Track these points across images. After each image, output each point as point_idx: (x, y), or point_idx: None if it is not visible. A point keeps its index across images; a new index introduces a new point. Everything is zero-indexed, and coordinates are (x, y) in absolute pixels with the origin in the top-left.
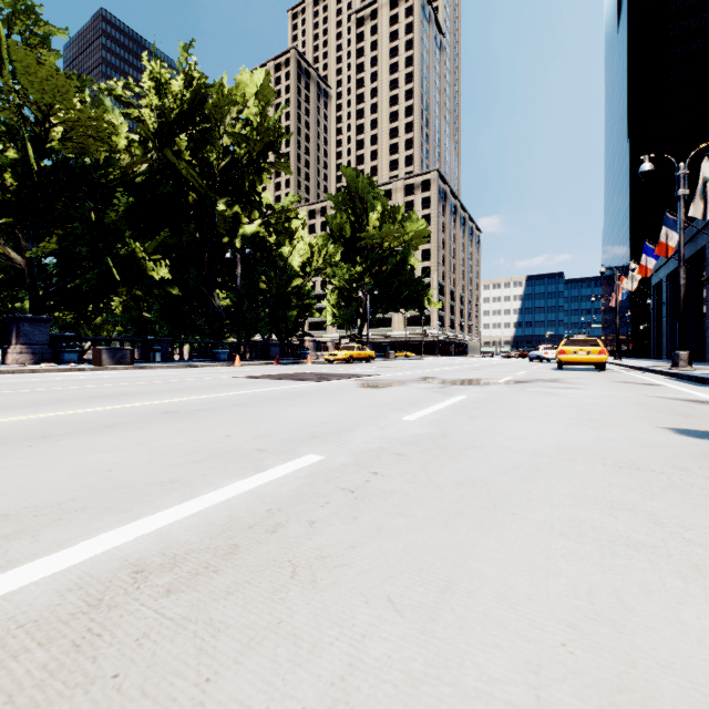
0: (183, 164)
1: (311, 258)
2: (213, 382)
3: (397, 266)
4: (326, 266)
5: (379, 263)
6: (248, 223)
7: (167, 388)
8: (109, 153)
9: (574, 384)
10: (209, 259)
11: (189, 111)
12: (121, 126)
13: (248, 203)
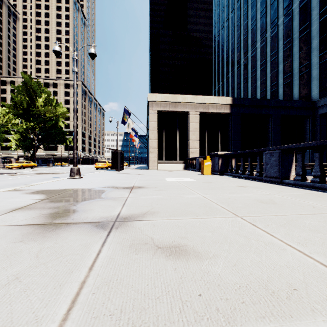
0: None
1: None
2: None
3: (53, 125)
4: (8, 124)
5: (44, 122)
6: None
7: None
8: None
9: None
10: None
11: None
12: None
13: None
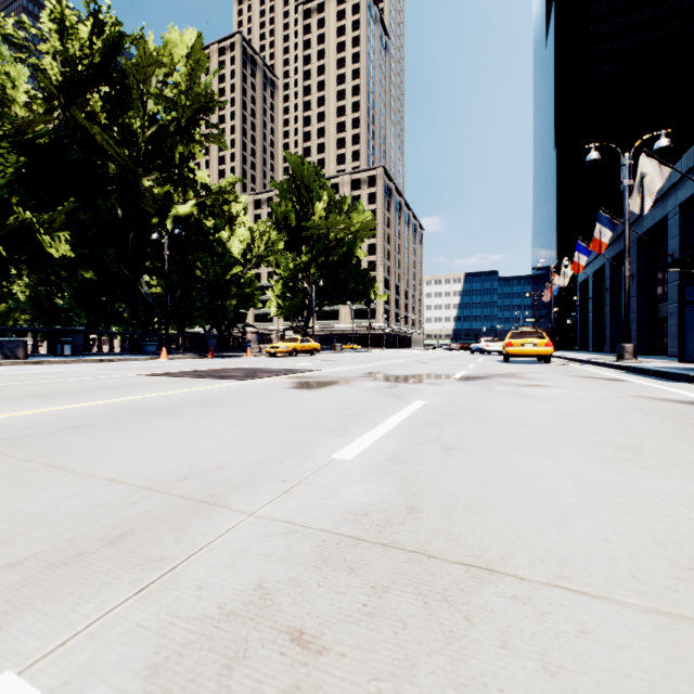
0: (96, 127)
1: (252, 244)
2: (100, 383)
3: (343, 257)
4: (268, 253)
5: (325, 253)
6: (181, 203)
7: (16, 393)
8: (1, 107)
9: (537, 381)
10: (135, 241)
11: (102, 63)
12: (19, 78)
13: (180, 180)
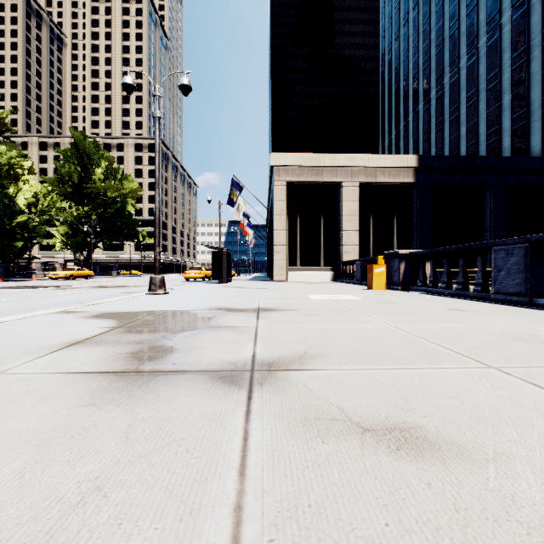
0: None
1: (37, 203)
2: None
3: (118, 210)
4: (51, 209)
5: (104, 206)
6: None
7: None
8: None
9: None
10: None
11: None
12: None
13: None
